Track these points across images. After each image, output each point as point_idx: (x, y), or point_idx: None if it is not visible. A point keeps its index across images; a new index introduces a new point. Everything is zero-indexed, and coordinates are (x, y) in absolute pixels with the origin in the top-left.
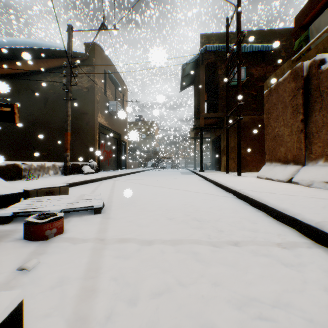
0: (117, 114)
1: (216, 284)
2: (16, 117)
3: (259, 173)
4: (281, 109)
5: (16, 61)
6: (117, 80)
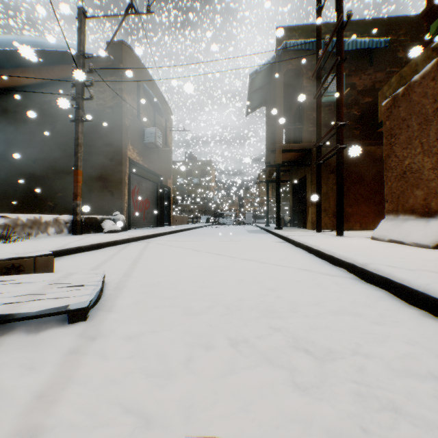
0: (156, 146)
1: None
2: None
3: (375, 233)
4: (417, 126)
5: (10, 69)
6: (156, 98)
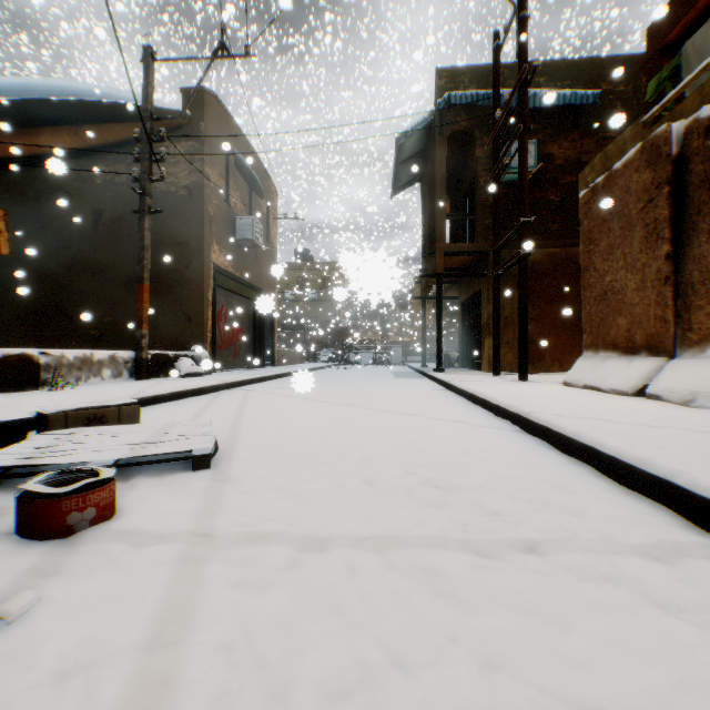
0: (253, 245)
1: (490, 664)
2: (1, 240)
3: (568, 376)
4: (620, 231)
5: (32, 128)
6: (253, 171)
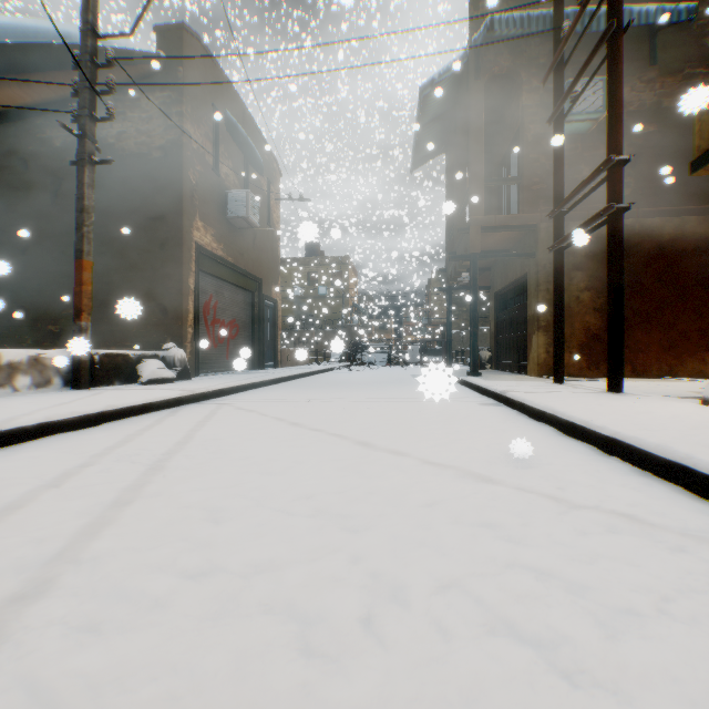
0: (248, 224)
1: None
2: None
3: None
4: None
5: None
6: (250, 140)
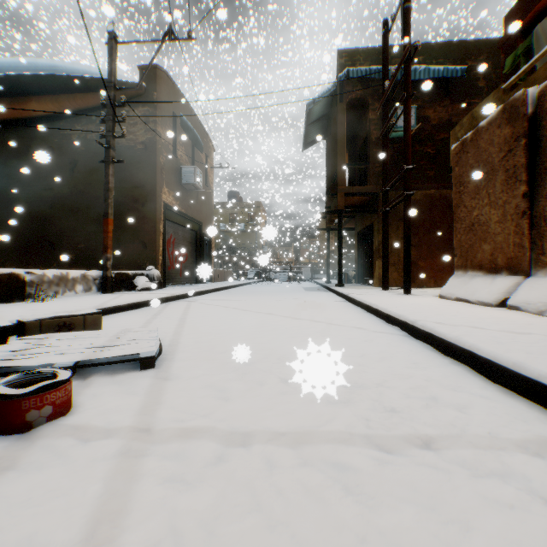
0: (195, 188)
1: None
2: None
3: (443, 290)
4: (485, 175)
5: (23, 97)
6: (195, 130)
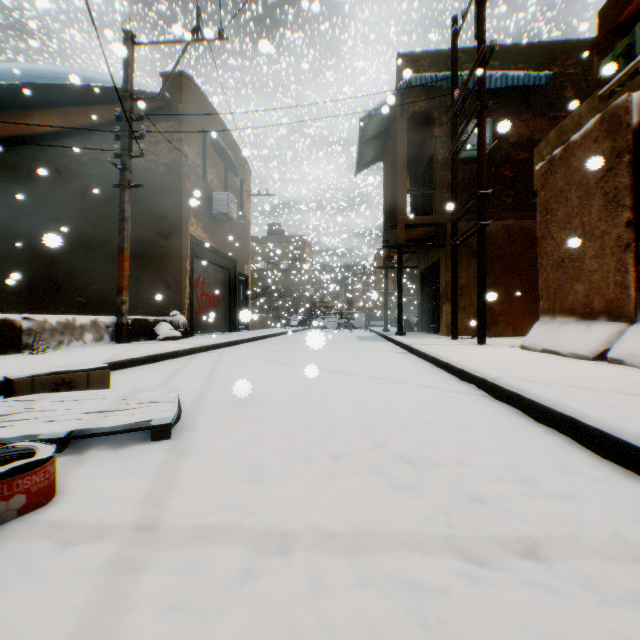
0: (228, 218)
1: None
2: None
3: (525, 340)
4: (577, 200)
5: (24, 111)
6: (228, 150)
